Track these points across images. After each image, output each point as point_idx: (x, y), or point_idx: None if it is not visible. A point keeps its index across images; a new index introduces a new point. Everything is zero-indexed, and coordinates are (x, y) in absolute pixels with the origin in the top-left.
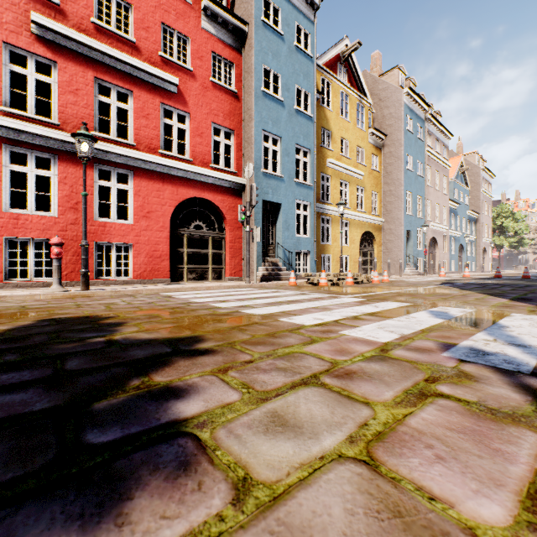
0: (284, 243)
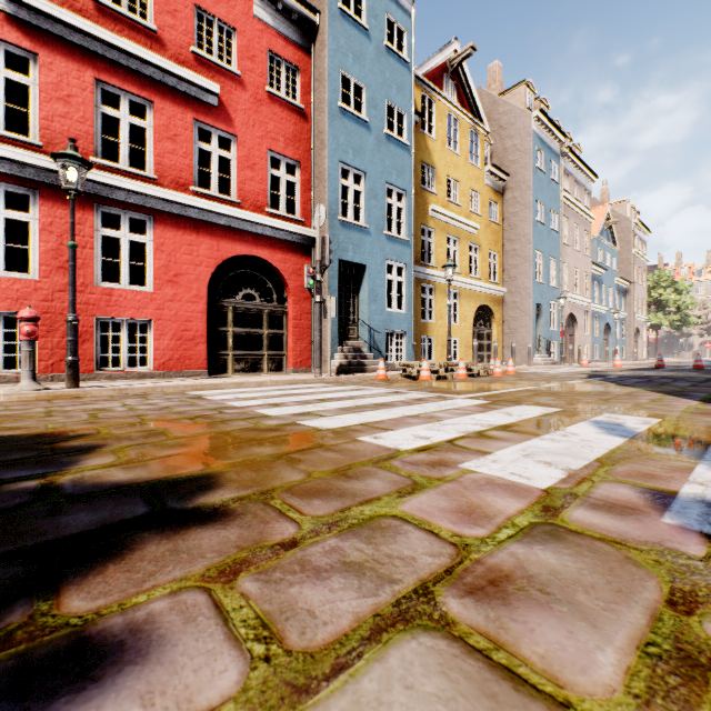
0: (369, 321)
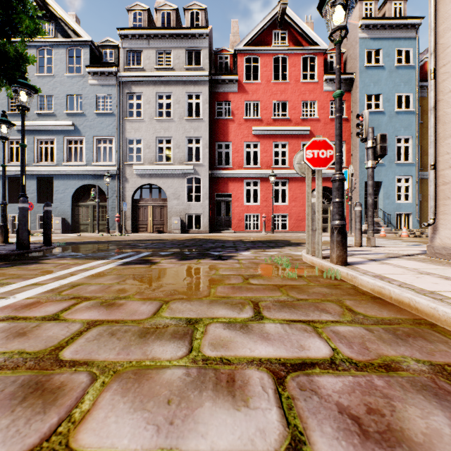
0: (384, 208)
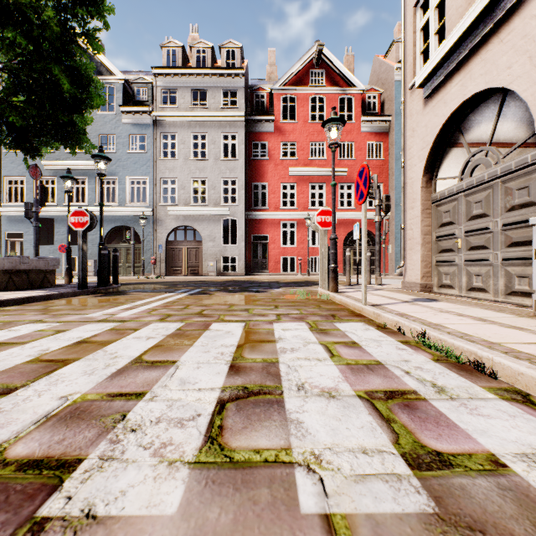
0: None
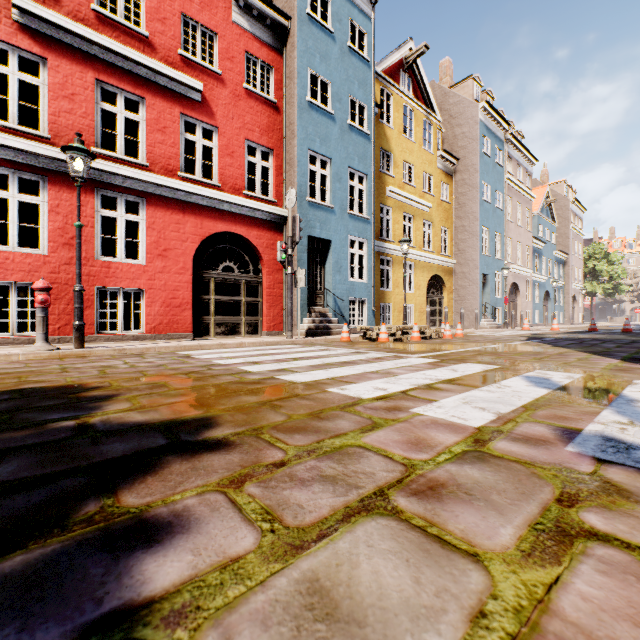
0: (334, 289)
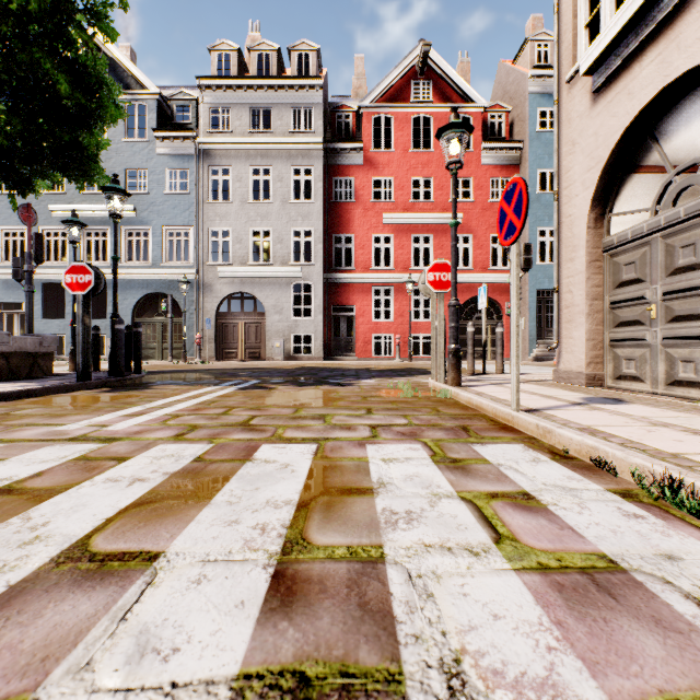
0: None
